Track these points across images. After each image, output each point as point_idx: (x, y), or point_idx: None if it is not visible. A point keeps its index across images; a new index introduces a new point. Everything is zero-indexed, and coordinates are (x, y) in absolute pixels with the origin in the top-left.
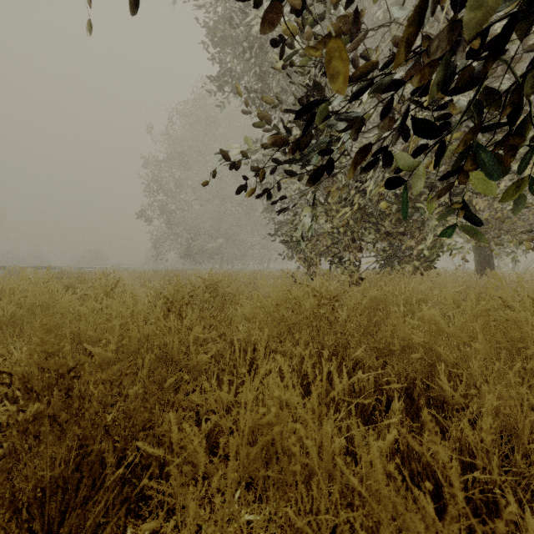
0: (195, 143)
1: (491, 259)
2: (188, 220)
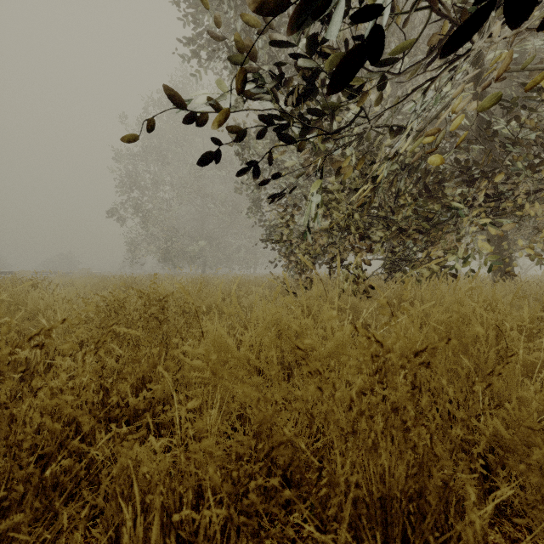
0: (174, 137)
1: (511, 262)
2: (165, 220)
